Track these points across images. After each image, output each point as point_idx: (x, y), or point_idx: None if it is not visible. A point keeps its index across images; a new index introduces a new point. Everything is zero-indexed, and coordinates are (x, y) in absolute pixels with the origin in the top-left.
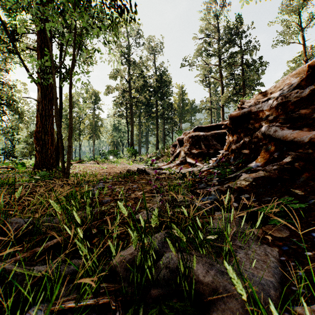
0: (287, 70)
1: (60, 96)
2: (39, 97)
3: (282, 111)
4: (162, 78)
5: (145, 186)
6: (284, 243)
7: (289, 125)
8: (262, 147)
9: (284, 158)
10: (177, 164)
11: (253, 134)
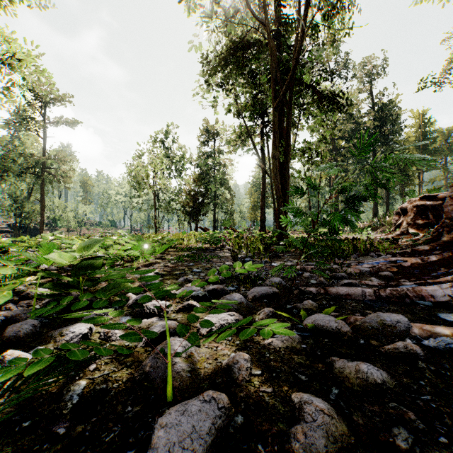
0: None
1: None
2: None
3: None
4: (384, 114)
5: None
6: None
7: None
8: None
9: None
10: (397, 234)
11: None
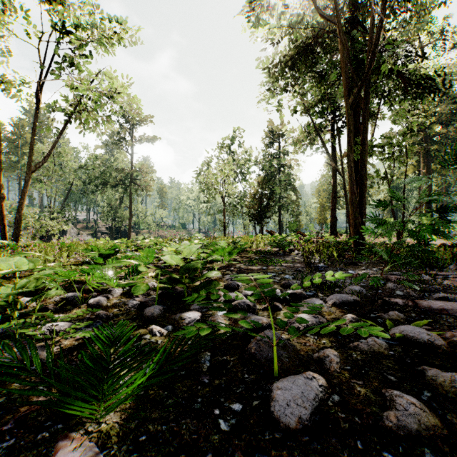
0: None
1: None
2: None
3: None
4: None
5: None
6: None
7: None
8: None
9: None
10: None
11: None
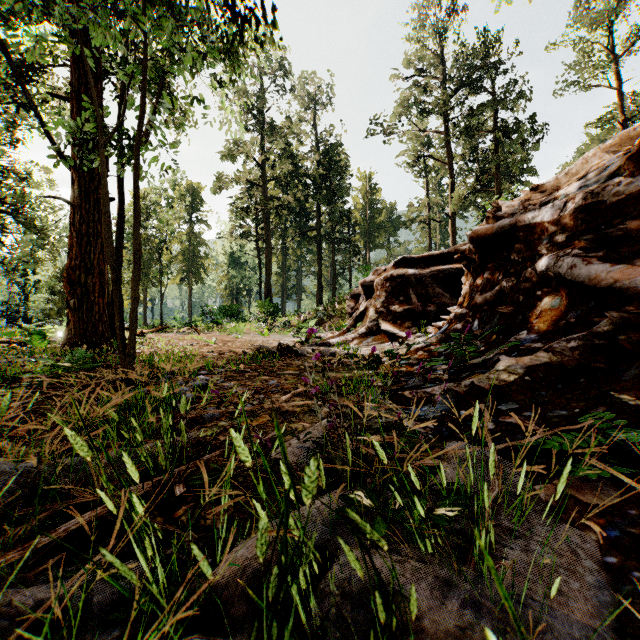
0: (585, 143)
1: (119, 195)
2: (74, 197)
3: (585, 224)
4: (330, 160)
5: (295, 382)
6: (609, 520)
7: (602, 253)
8: (540, 300)
9: (590, 325)
10: (362, 334)
11: (522, 272)
